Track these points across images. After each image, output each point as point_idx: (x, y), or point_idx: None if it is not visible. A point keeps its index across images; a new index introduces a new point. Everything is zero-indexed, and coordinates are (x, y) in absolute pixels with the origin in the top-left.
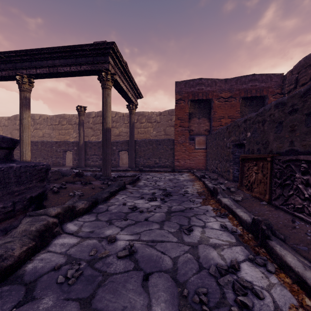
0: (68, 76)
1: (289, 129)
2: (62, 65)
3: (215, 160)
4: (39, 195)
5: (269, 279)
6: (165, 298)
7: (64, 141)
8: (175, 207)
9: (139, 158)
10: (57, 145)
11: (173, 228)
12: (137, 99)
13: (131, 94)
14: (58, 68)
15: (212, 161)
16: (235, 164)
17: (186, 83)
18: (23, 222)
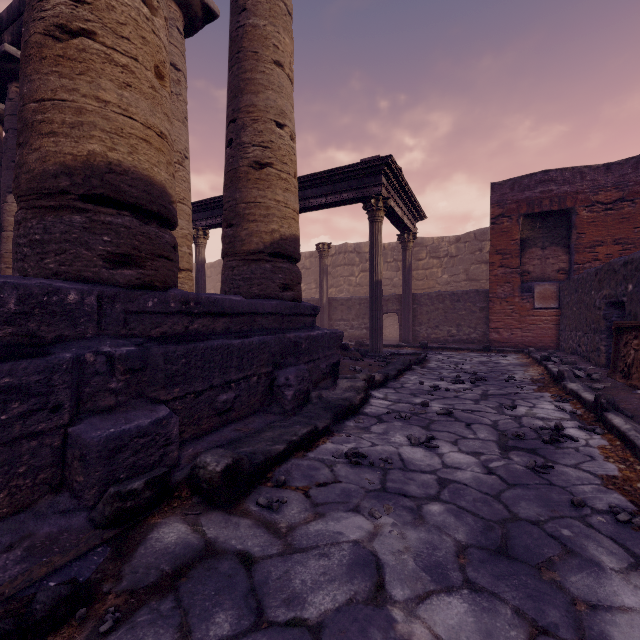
0: (321, 208)
1: None
2: (315, 197)
3: (576, 330)
4: (337, 363)
5: (592, 436)
6: (487, 432)
7: None
8: (492, 391)
9: (418, 326)
10: None
11: (492, 404)
12: (415, 222)
13: (408, 217)
14: (309, 201)
15: (570, 332)
16: (612, 338)
17: (514, 183)
18: (340, 382)
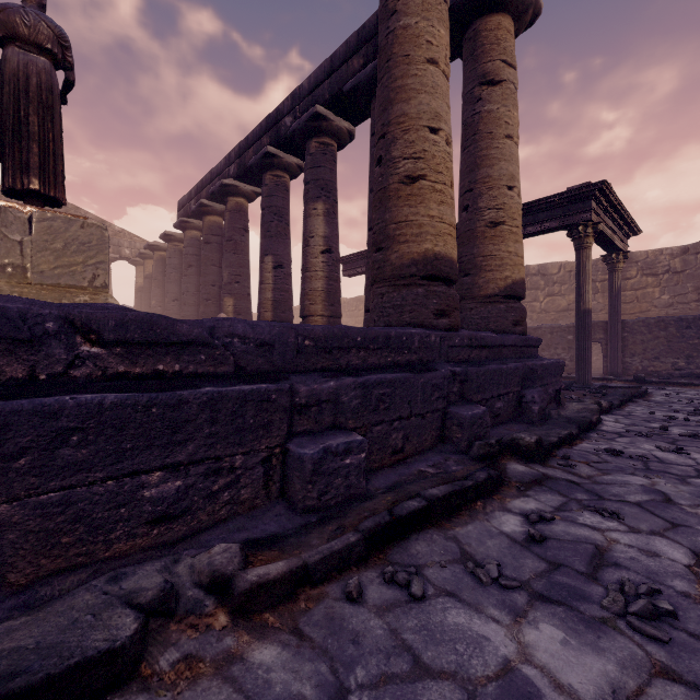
0: None
1: None
2: None
3: None
4: (559, 390)
5: None
6: None
7: None
8: None
9: (629, 357)
10: None
11: None
12: (626, 239)
13: (618, 236)
14: None
15: None
16: None
17: None
18: (569, 405)
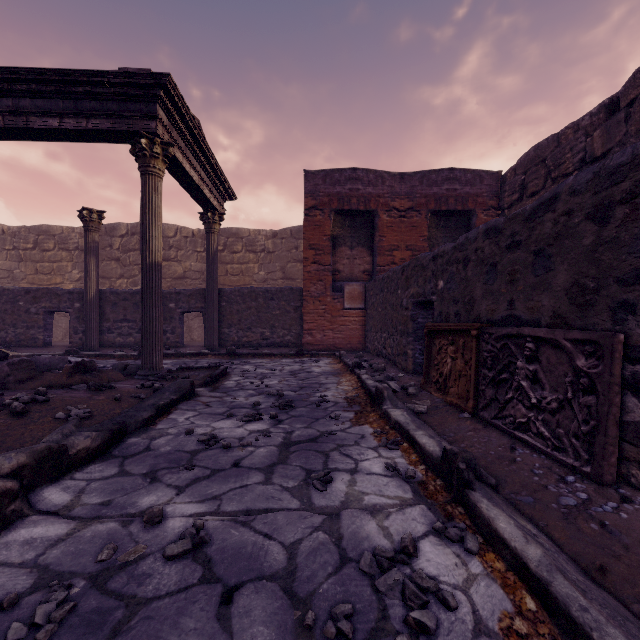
0: (57, 138)
1: (508, 279)
2: (40, 113)
3: (382, 331)
4: None
5: (469, 567)
6: (266, 639)
7: (48, 288)
8: (299, 432)
9: (228, 328)
10: (30, 298)
11: (293, 479)
12: (223, 201)
13: (211, 189)
14: (28, 119)
15: (376, 333)
16: (418, 341)
17: (326, 175)
18: None
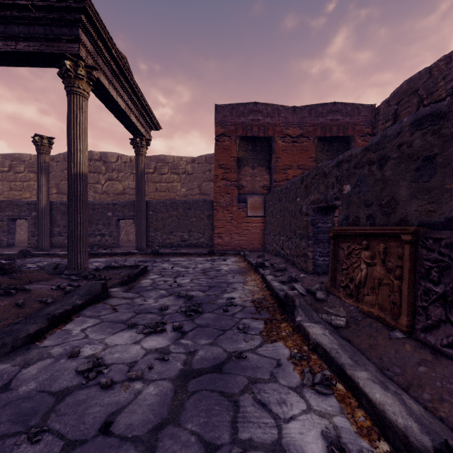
0: None
1: None
2: None
3: (280, 234)
4: None
5: None
6: None
7: (10, 200)
8: (203, 352)
9: (154, 232)
10: None
11: None
12: (150, 130)
13: (138, 118)
14: None
15: (274, 236)
16: (318, 244)
17: (233, 108)
18: None
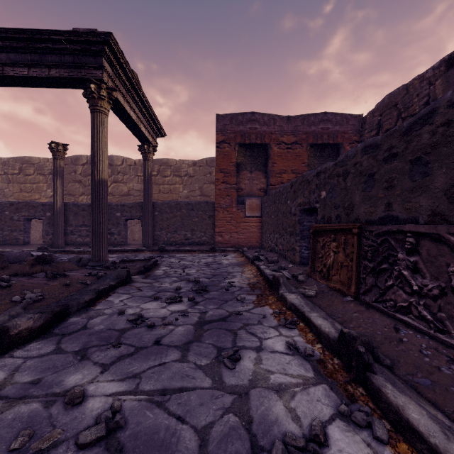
0: (27, 84)
1: (385, 185)
2: (13, 64)
3: (274, 233)
4: None
5: None
6: None
7: (26, 201)
8: (212, 312)
9: (159, 231)
10: (13, 209)
11: (206, 357)
12: (156, 137)
13: (146, 127)
14: (4, 68)
15: (269, 234)
16: (304, 240)
17: (232, 118)
18: None
